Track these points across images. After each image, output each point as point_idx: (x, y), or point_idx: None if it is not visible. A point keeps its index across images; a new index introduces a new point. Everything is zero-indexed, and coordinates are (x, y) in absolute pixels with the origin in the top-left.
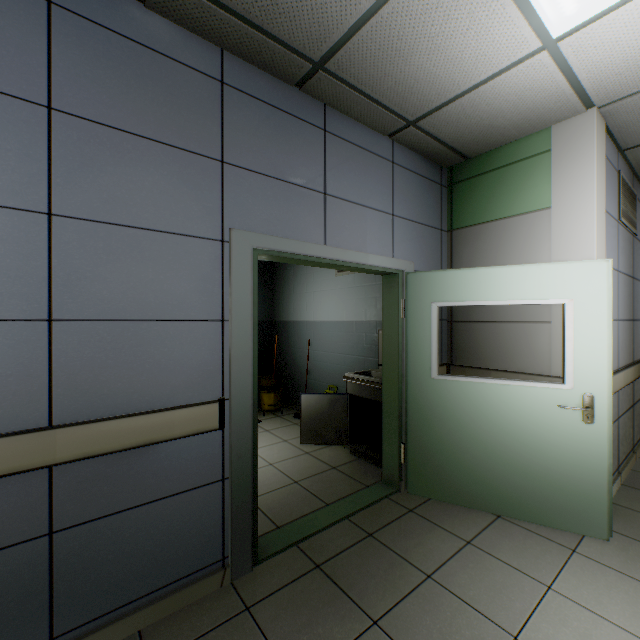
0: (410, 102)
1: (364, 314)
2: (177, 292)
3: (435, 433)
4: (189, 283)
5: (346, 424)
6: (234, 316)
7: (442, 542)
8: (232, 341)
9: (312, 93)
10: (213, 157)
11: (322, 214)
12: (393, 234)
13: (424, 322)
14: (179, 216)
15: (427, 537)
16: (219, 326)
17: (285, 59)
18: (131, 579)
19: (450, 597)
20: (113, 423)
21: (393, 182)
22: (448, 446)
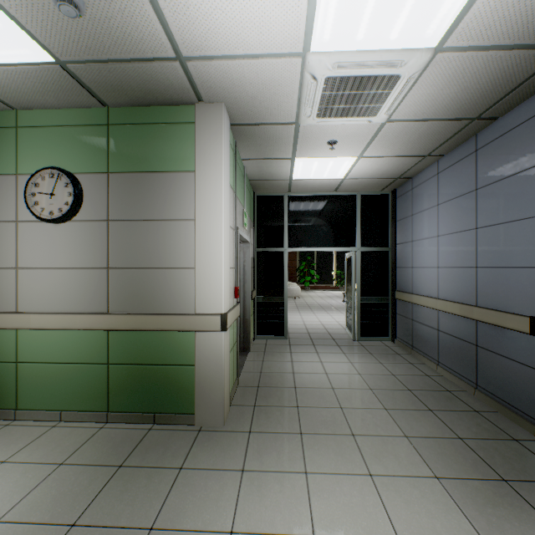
0: None
1: None
2: (514, 252)
3: None
4: (520, 246)
5: None
6: None
7: None
8: None
9: None
10: (532, 166)
11: None
12: None
13: None
14: (515, 211)
15: None
16: None
17: None
18: (497, 386)
19: None
20: (485, 310)
21: None
22: None
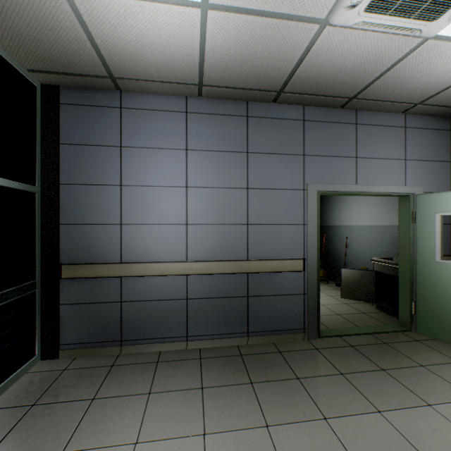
0: (414, 96)
1: (388, 221)
2: (286, 213)
3: (438, 297)
4: (290, 209)
5: (372, 290)
6: (309, 222)
7: (437, 357)
8: (308, 233)
9: (348, 108)
10: (300, 154)
11: (354, 168)
12: (405, 171)
13: (429, 225)
14: (286, 182)
15: (426, 353)
16: (302, 227)
17: (334, 101)
18: (270, 322)
19: (434, 375)
20: (266, 262)
21: (405, 139)
22: (449, 306)
